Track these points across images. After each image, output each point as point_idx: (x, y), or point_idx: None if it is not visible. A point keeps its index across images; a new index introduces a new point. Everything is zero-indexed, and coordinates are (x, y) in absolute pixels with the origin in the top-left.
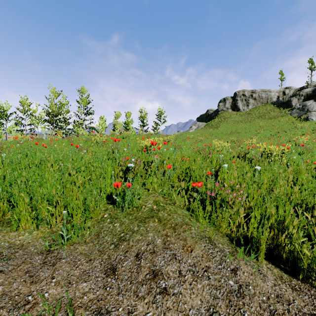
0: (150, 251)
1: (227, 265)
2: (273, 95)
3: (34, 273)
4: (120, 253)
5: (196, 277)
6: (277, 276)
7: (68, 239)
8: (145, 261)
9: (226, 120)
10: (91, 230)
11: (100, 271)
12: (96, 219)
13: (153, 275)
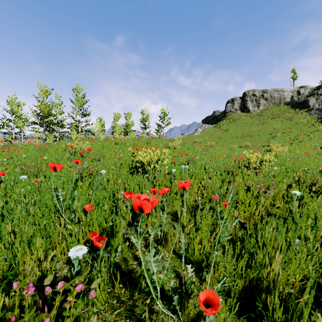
0: None
1: None
2: (286, 94)
3: None
4: None
5: None
6: None
7: None
8: None
9: (235, 122)
10: None
11: None
12: None
13: None
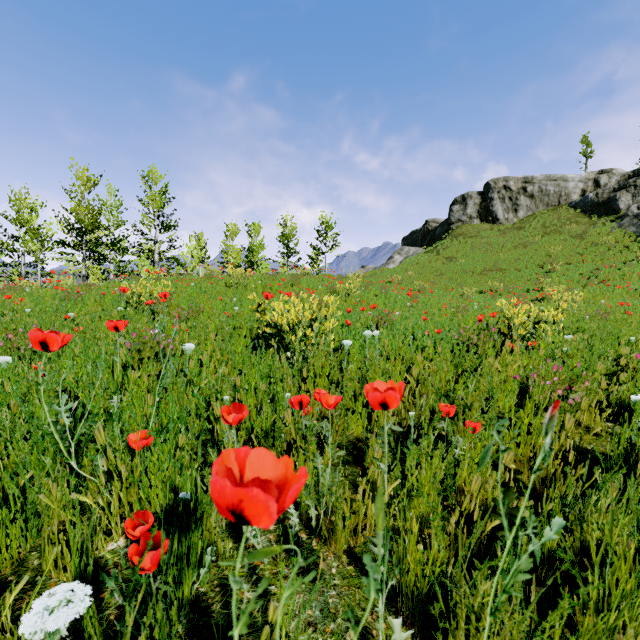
0: None
1: None
2: (572, 187)
3: None
4: None
5: None
6: None
7: None
8: None
9: (470, 243)
10: None
11: None
12: None
13: None
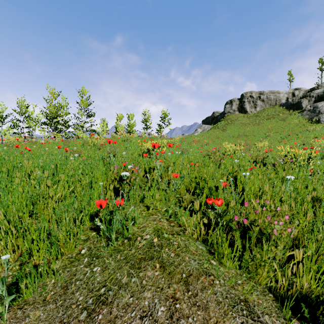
0: None
1: None
2: (282, 96)
3: None
4: None
5: None
6: None
7: (16, 298)
8: None
9: (233, 123)
10: (57, 278)
11: None
12: (69, 256)
13: None
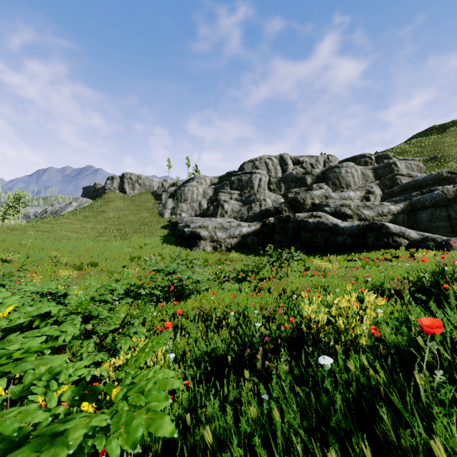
0: None
1: None
2: (155, 184)
3: None
4: None
5: None
6: None
7: None
8: None
9: (108, 205)
10: None
11: None
12: None
13: None
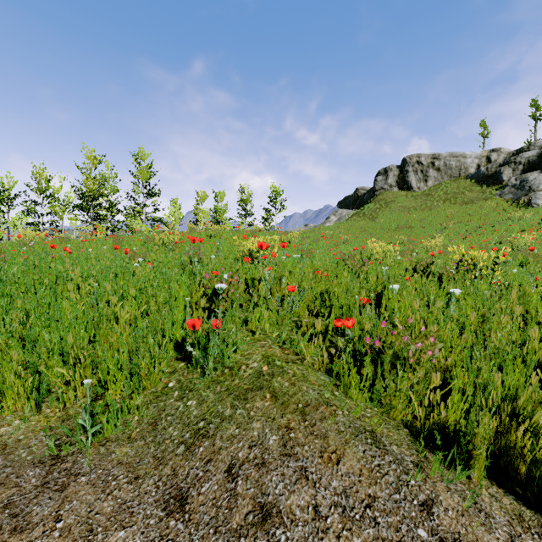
0: (256, 460)
1: (412, 493)
2: (469, 162)
3: (22, 508)
4: (196, 463)
5: (349, 521)
6: (511, 514)
7: (97, 433)
8: (245, 484)
9: (388, 206)
10: (141, 414)
11: (156, 504)
12: (153, 391)
13: (261, 516)
